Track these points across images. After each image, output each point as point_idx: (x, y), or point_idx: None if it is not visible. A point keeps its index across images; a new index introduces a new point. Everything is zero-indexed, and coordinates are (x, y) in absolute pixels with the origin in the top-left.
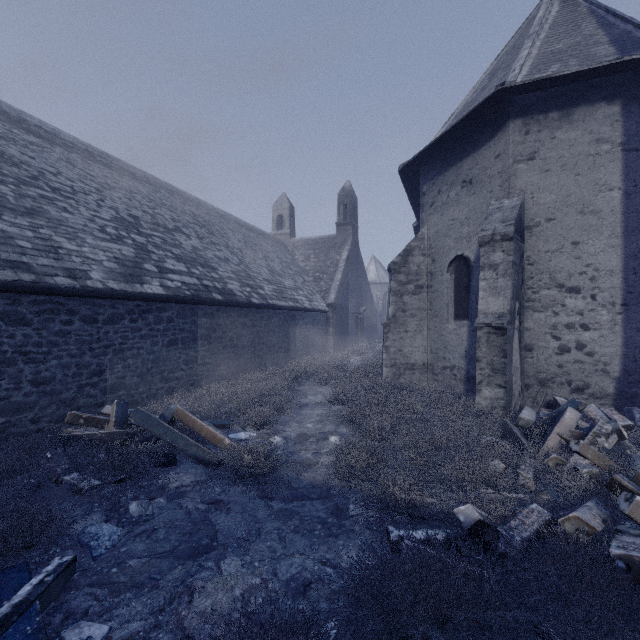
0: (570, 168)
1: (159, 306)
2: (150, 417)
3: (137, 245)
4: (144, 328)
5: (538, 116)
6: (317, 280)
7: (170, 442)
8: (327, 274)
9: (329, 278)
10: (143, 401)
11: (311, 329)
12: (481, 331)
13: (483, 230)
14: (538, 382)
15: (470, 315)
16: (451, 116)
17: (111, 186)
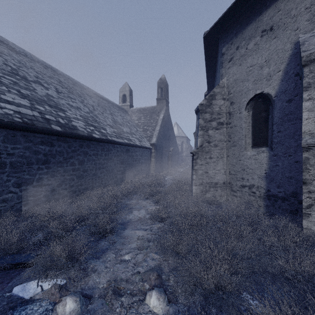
0: None
1: None
2: None
3: None
4: None
5: None
6: (145, 130)
7: None
8: (151, 127)
9: (152, 129)
10: None
11: (140, 159)
12: (309, 152)
13: (306, 50)
14: None
15: (269, 142)
16: None
17: None
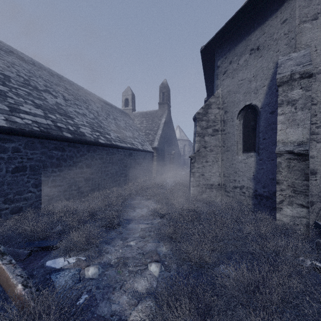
0: None
1: (2, 137)
2: None
3: None
4: None
5: None
6: (147, 134)
7: None
8: (153, 131)
9: (154, 133)
10: None
11: (143, 162)
12: (281, 157)
13: (280, 73)
14: None
15: (257, 148)
16: None
17: None
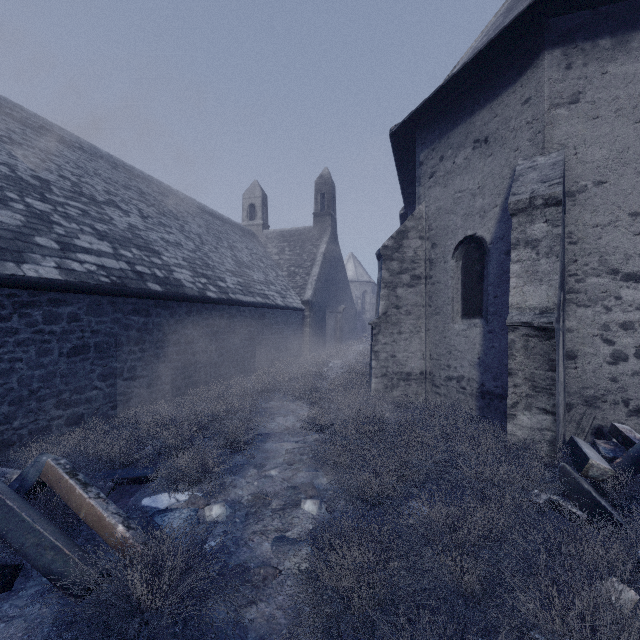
0: (627, 113)
1: (54, 297)
2: None
3: (32, 212)
4: (24, 330)
5: (584, 44)
6: (292, 275)
7: (8, 540)
8: (303, 268)
9: (305, 273)
10: (22, 440)
11: (284, 330)
12: (515, 333)
13: (515, 194)
14: (584, 401)
15: (484, 312)
16: (454, 68)
17: (16, 141)
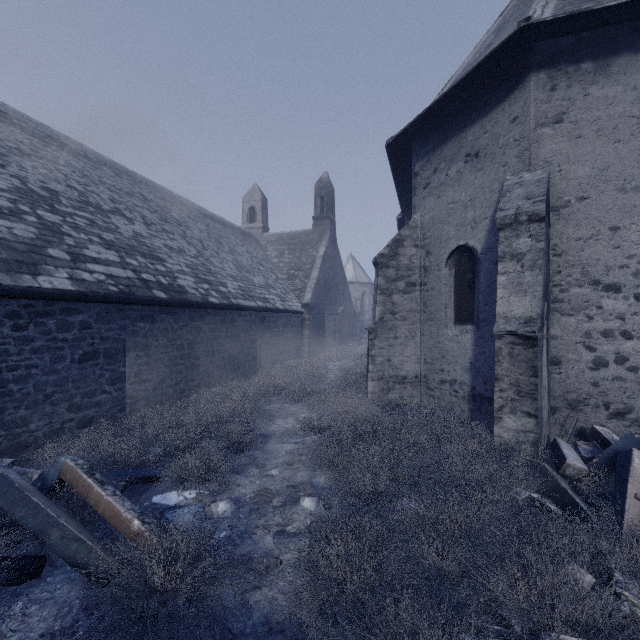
0: (608, 133)
1: (66, 306)
2: (11, 486)
3: (44, 224)
4: (39, 338)
5: (567, 67)
6: (291, 278)
7: (35, 533)
8: (302, 271)
9: (305, 276)
10: (37, 441)
11: (284, 332)
12: (501, 341)
13: (502, 209)
14: (567, 404)
15: (476, 318)
16: (448, 82)
17: (25, 153)
